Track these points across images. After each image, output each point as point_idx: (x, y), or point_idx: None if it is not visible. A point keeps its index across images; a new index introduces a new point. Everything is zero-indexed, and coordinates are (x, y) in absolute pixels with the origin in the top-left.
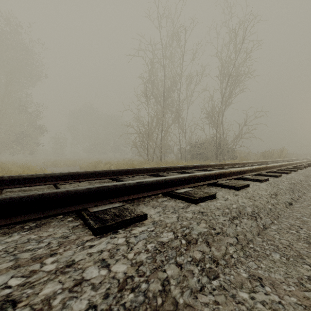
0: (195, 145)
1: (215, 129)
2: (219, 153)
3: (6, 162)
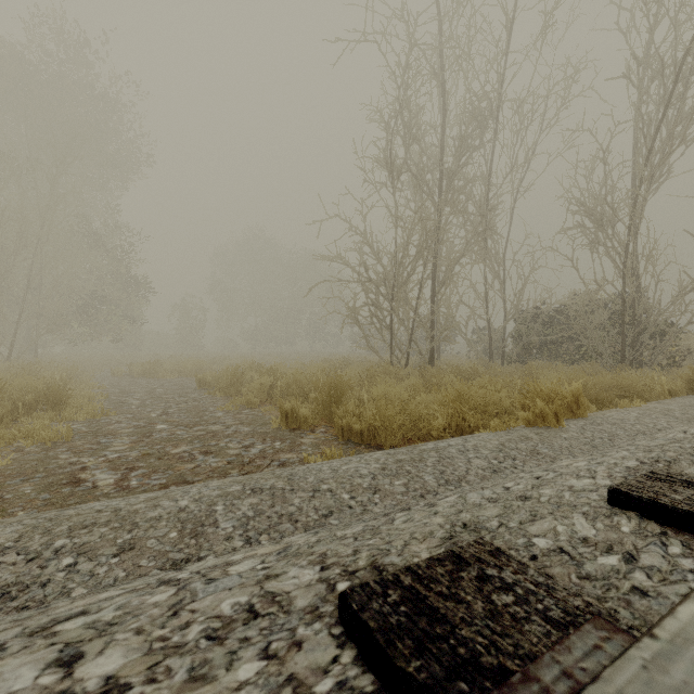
0: (532, 317)
1: (615, 261)
2: (630, 339)
3: (22, 364)
